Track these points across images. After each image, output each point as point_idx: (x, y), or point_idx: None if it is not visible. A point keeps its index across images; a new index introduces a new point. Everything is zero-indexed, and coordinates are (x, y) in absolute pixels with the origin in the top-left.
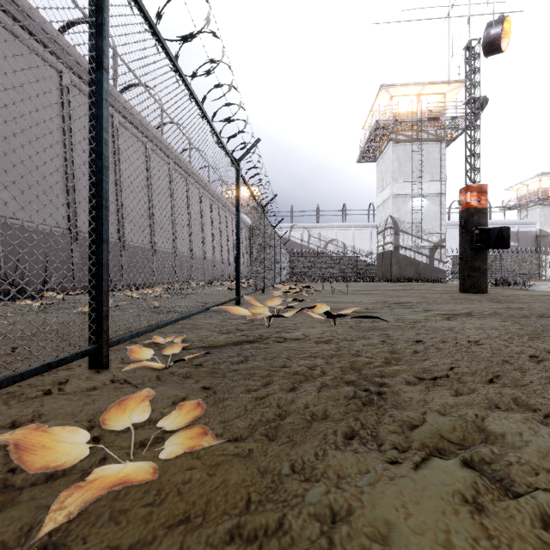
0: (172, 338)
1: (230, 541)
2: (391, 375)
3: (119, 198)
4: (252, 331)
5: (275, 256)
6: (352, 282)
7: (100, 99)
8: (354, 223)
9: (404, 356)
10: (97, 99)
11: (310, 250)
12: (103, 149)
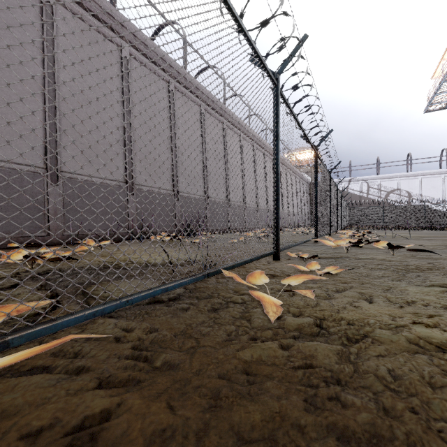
0: (295, 253)
1: (360, 286)
2: (428, 273)
3: (226, 174)
4: (336, 254)
5: (337, 208)
6: (418, 230)
7: (277, 151)
8: (421, 172)
9: (443, 268)
10: (276, 151)
11: (369, 200)
12: (279, 171)
